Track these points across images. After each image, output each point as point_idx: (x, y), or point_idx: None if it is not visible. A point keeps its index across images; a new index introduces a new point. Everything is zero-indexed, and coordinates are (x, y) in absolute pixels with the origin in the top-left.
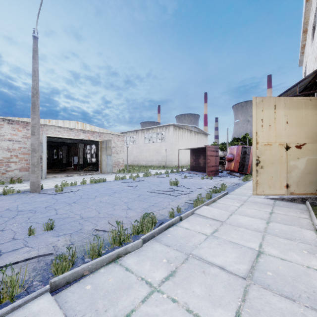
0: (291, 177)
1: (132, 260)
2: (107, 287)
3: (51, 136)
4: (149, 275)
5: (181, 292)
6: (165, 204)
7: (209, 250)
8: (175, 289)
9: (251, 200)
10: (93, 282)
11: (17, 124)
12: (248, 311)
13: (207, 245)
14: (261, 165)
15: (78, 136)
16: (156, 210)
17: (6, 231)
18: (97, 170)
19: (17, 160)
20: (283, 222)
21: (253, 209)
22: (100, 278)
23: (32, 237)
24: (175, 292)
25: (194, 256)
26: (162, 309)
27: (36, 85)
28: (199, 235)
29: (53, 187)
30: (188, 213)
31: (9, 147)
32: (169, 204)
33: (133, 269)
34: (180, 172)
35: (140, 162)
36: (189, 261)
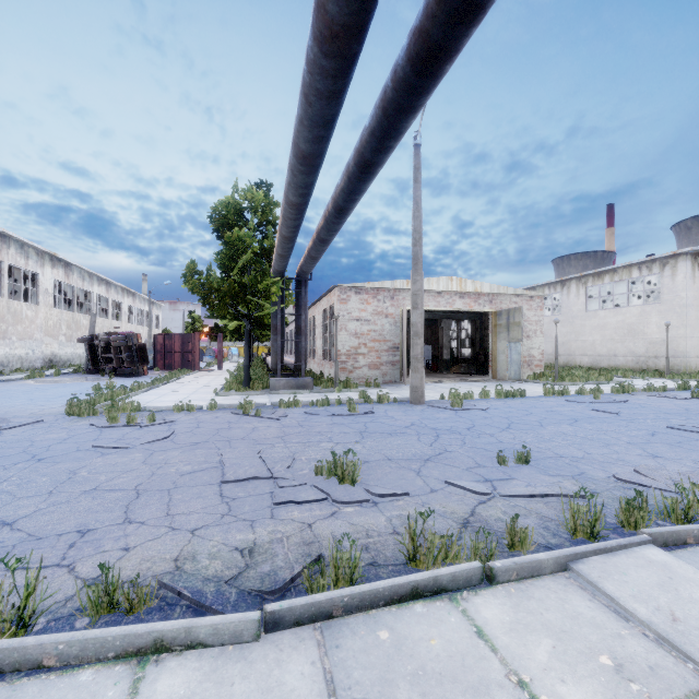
0: None
1: None
2: None
3: None
4: None
5: None
6: None
7: None
8: None
9: None
10: None
11: (365, 293)
12: None
13: None
14: None
15: (451, 305)
16: None
17: (453, 452)
18: (480, 373)
19: (365, 351)
20: None
21: None
22: None
23: (506, 468)
24: None
25: None
26: None
27: (419, 225)
28: None
29: (434, 398)
30: None
31: (357, 331)
32: None
33: None
34: None
35: (575, 357)
36: None
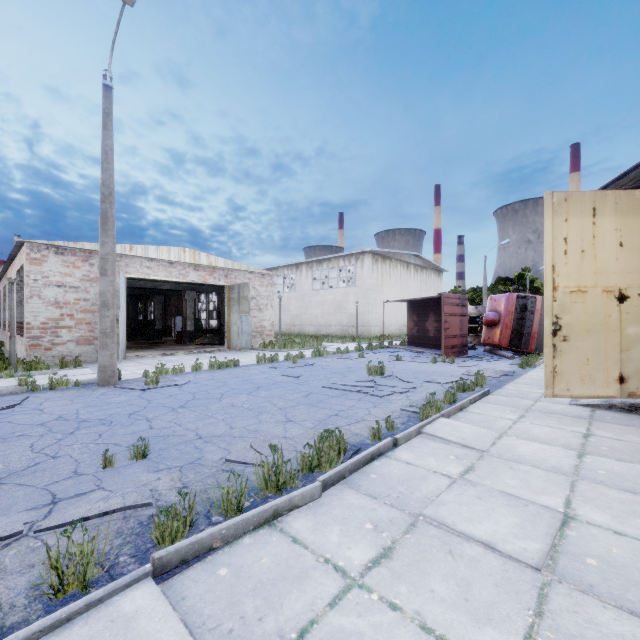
0: (631, 359)
1: (303, 522)
2: (259, 572)
3: (133, 278)
4: (340, 554)
5: (406, 592)
6: (360, 412)
7: (458, 508)
8: (393, 584)
9: (541, 408)
10: (232, 562)
11: (72, 254)
12: (550, 636)
13: (453, 499)
14: (564, 334)
15: (185, 276)
16: (343, 424)
17: (61, 458)
18: (221, 344)
19: (72, 323)
20: (615, 455)
21: (546, 426)
22: (244, 554)
23: (110, 470)
24: (395, 591)
25: (429, 520)
26: (371, 622)
27: (110, 179)
28: (436, 477)
29: (139, 376)
30: (411, 432)
31: (58, 299)
32: (369, 414)
33: (307, 540)
34: (386, 347)
35: (305, 327)
36: (420, 530)
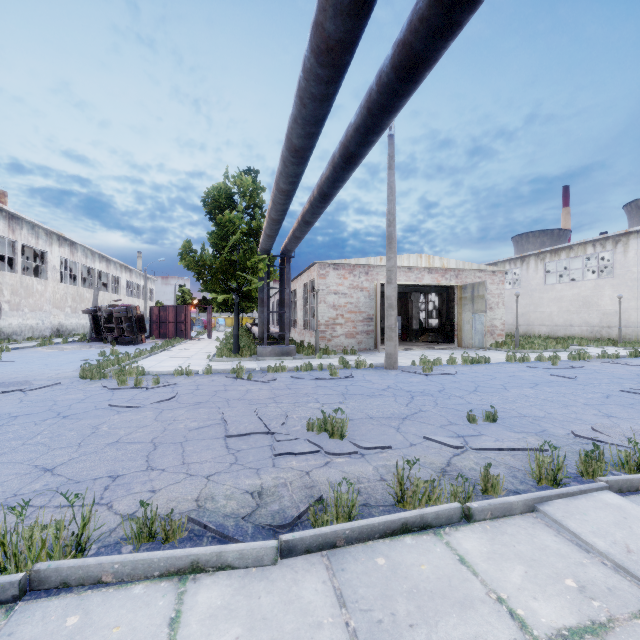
0: None
1: None
2: None
3: None
4: None
5: None
6: None
7: None
8: None
9: None
10: None
11: (342, 268)
12: None
13: None
14: None
15: (420, 280)
16: None
17: (427, 412)
18: (447, 342)
19: (342, 321)
20: None
21: None
22: None
23: (476, 425)
24: None
25: None
26: None
27: (393, 208)
28: None
29: (406, 364)
30: None
31: (335, 303)
32: None
33: None
34: None
35: (534, 327)
36: None
